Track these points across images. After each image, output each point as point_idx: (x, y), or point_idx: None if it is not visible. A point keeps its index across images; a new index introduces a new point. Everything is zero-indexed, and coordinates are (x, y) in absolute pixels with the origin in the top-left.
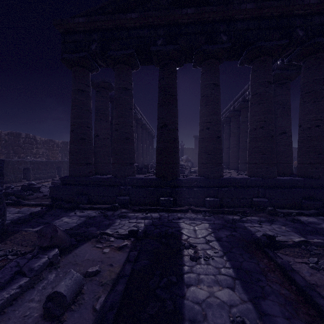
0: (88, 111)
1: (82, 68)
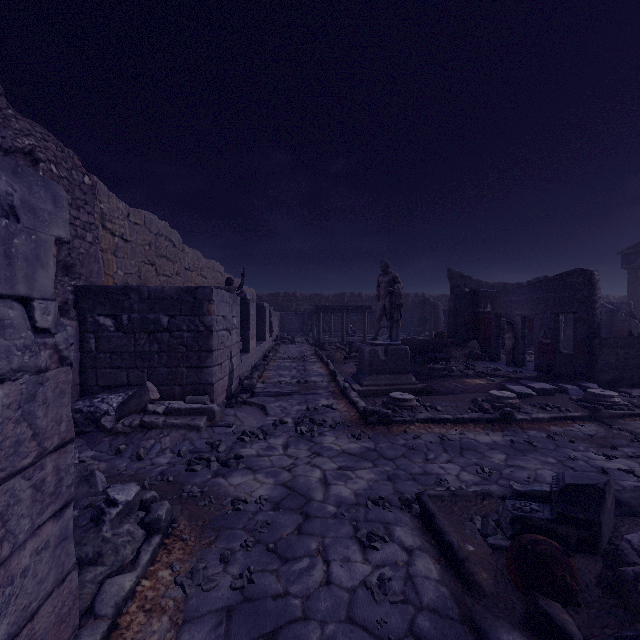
0: (637, 292)
1: (633, 270)
